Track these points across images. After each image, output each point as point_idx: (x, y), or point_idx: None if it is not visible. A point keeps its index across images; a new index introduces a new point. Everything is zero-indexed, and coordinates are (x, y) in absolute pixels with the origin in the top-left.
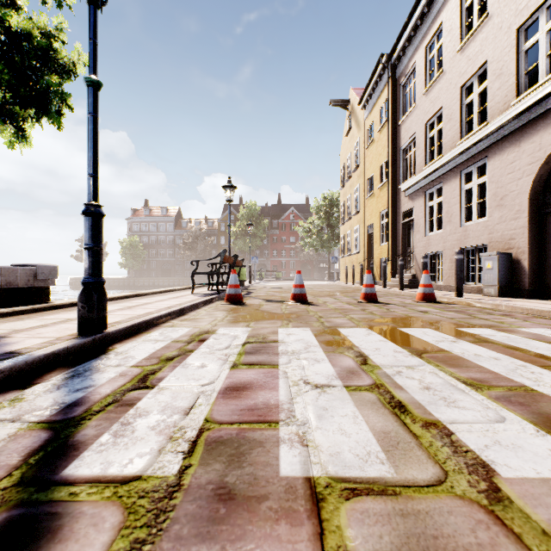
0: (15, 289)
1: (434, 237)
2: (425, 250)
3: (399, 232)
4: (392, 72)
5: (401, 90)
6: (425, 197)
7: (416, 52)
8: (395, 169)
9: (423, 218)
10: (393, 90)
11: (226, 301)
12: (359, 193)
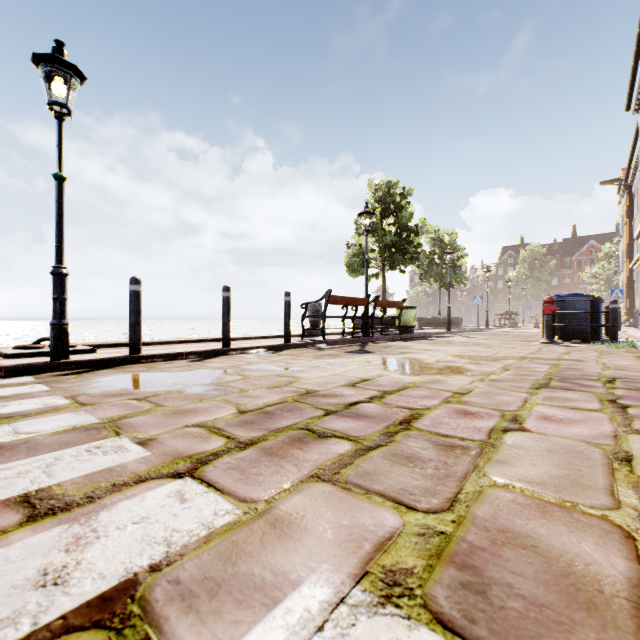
0: (459, 323)
1: (637, 299)
2: (636, 306)
3: (633, 292)
4: (628, 189)
5: (634, 202)
6: (637, 275)
7: (635, 188)
8: (631, 251)
9: (636, 287)
10: (629, 200)
11: (508, 328)
12: (621, 257)
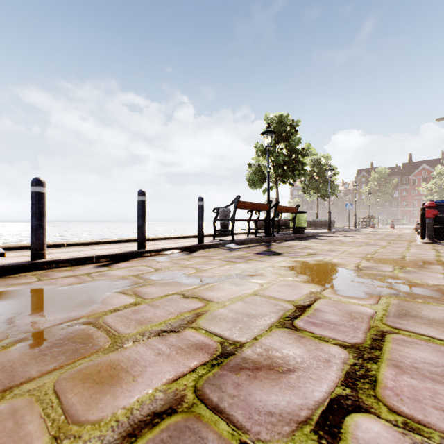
0: (332, 224)
1: None
2: None
3: None
4: None
5: None
6: None
7: None
8: None
9: None
10: None
11: (370, 228)
12: None
